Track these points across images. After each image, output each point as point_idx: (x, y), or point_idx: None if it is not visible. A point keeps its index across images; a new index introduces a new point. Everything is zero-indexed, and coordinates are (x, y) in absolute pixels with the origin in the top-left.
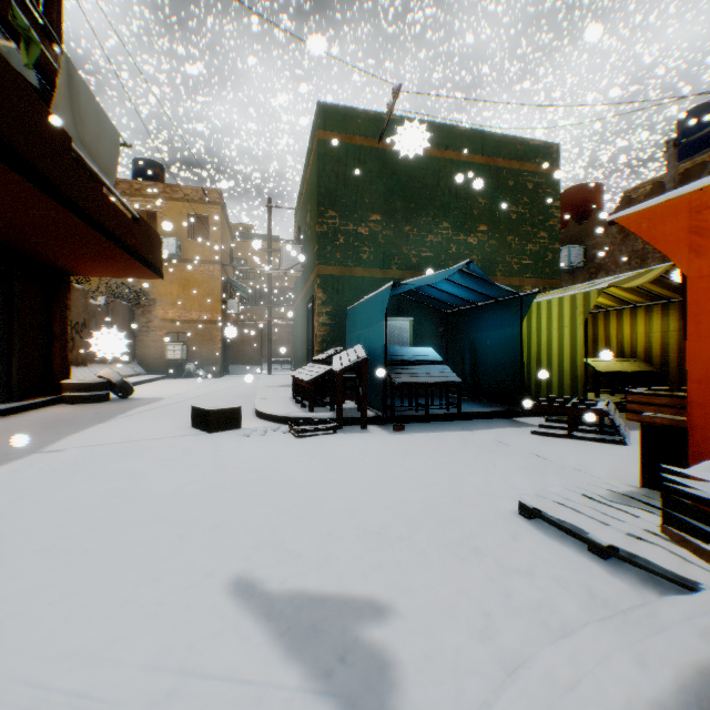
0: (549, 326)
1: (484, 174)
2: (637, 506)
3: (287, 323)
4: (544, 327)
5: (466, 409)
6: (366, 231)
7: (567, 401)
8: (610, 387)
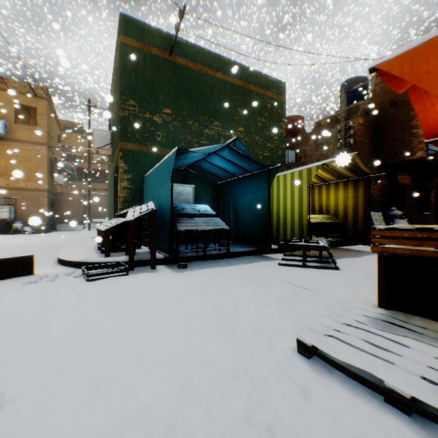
0: (285, 192)
1: (242, 93)
2: (399, 332)
3: (106, 194)
4: (281, 193)
5: (232, 250)
6: (160, 120)
7: (297, 241)
8: (317, 233)
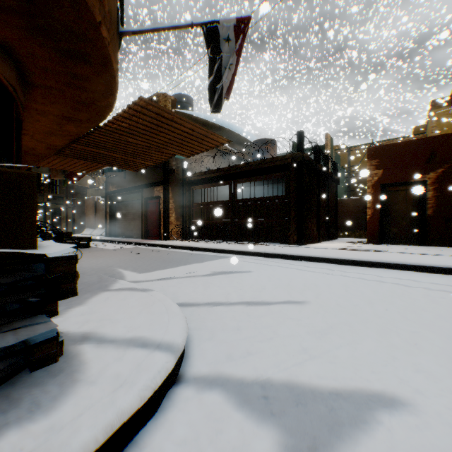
0: None
1: None
2: None
3: None
4: None
5: None
6: None
7: None
8: None
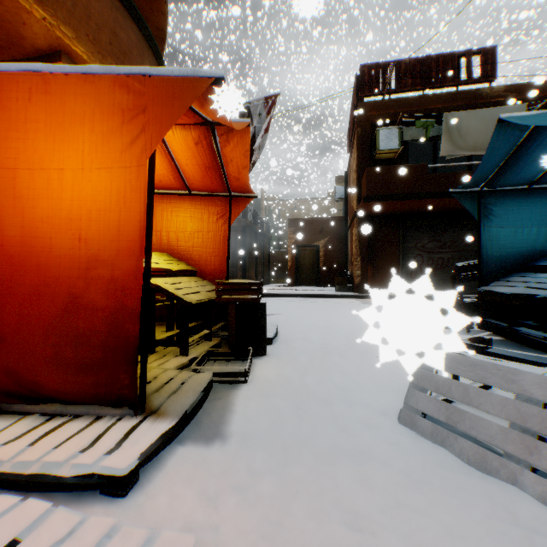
0: None
1: None
2: None
3: None
4: None
5: None
6: None
7: None
8: None
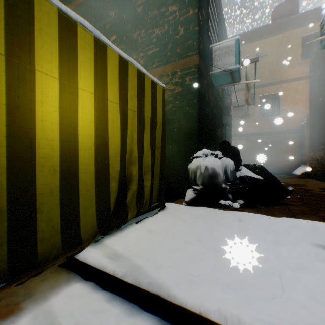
0: None
1: None
2: None
3: None
4: None
5: None
6: None
7: None
8: None
